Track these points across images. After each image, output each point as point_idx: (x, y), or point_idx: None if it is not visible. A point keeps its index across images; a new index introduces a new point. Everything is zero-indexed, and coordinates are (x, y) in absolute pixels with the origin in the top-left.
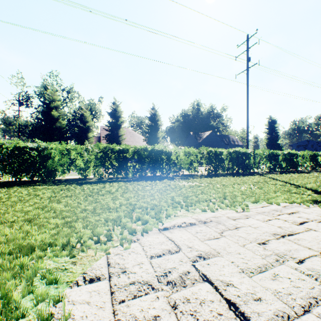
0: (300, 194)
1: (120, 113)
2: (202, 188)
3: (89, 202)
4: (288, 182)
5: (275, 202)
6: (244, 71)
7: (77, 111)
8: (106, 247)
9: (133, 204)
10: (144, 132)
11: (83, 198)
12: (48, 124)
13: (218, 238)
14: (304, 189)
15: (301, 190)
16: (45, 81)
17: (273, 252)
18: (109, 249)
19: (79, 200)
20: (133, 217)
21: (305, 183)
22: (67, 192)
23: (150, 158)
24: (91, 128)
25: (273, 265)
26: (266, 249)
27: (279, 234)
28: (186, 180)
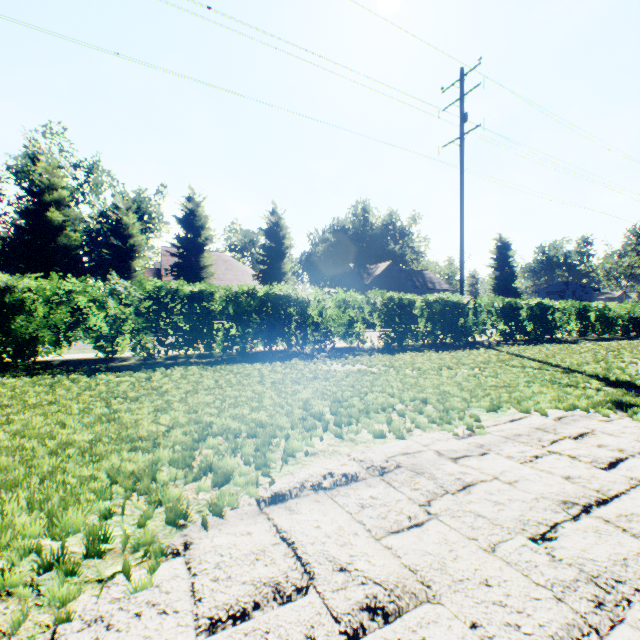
0: (582, 389)
1: (203, 220)
2: (374, 377)
3: (90, 420)
4: (546, 362)
5: (535, 409)
6: (454, 140)
7: (110, 212)
8: (64, 590)
9: (203, 425)
10: (255, 260)
11: (80, 410)
12: (40, 239)
13: (421, 525)
14: (584, 376)
15: (578, 378)
16: (33, 144)
17: (579, 571)
18: (77, 594)
19: (64, 417)
20: (193, 464)
21: (579, 363)
22: (46, 395)
23: (263, 312)
24: (138, 250)
25: (597, 628)
26: (558, 560)
27: (574, 501)
28: (339, 361)
